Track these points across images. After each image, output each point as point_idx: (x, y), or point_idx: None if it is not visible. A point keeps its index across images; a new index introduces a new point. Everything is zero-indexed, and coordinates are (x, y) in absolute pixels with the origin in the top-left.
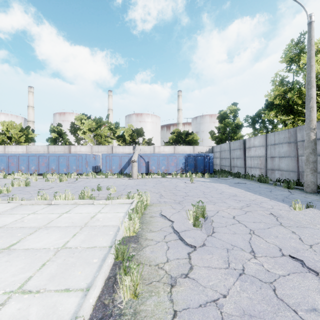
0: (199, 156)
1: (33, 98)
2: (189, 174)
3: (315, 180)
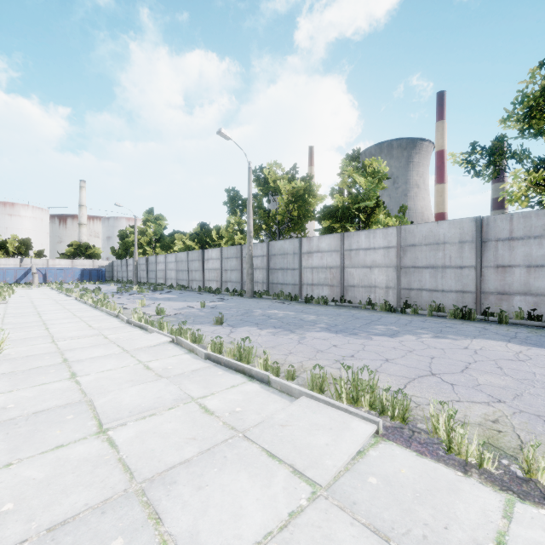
0: (94, 270)
1: None
2: (84, 282)
3: (136, 280)
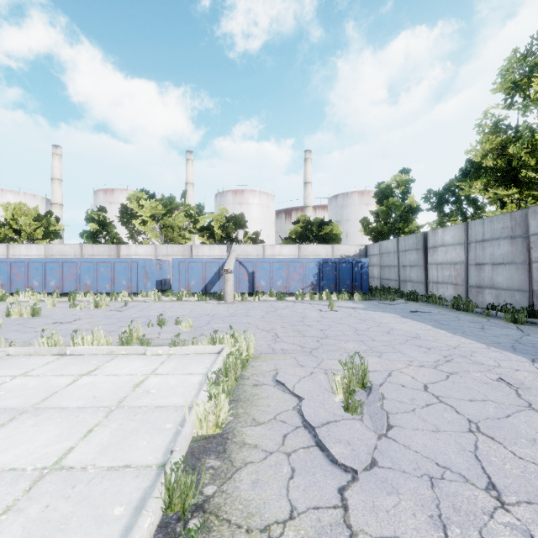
0: (344, 262)
1: (60, 165)
2: (326, 295)
3: None
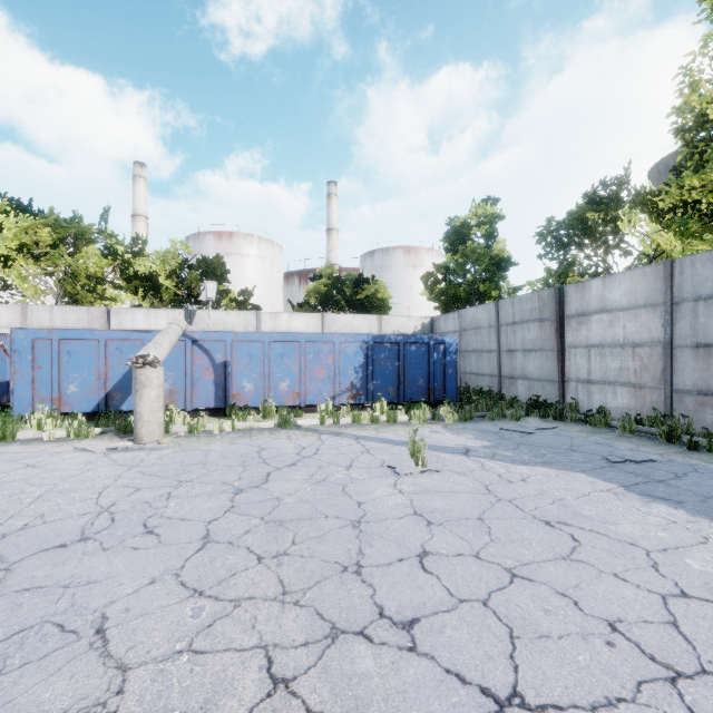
0: (413, 342)
1: None
2: (387, 412)
3: None
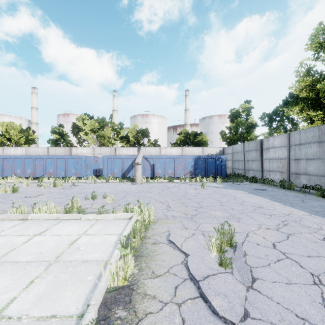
0: (210, 158)
1: (36, 99)
2: (199, 179)
3: None
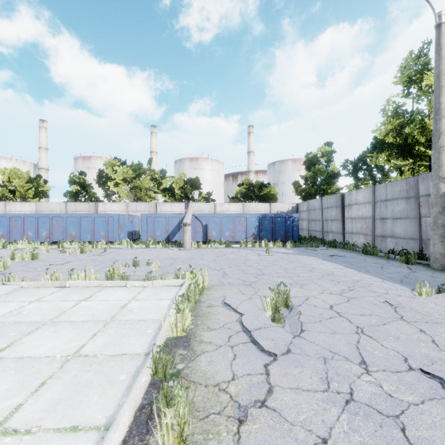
0: (279, 217)
1: (46, 136)
2: (265, 243)
3: None
